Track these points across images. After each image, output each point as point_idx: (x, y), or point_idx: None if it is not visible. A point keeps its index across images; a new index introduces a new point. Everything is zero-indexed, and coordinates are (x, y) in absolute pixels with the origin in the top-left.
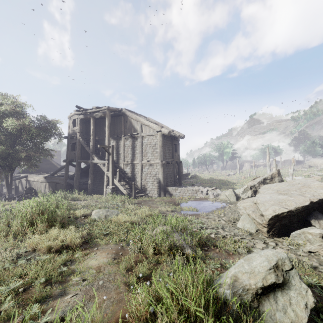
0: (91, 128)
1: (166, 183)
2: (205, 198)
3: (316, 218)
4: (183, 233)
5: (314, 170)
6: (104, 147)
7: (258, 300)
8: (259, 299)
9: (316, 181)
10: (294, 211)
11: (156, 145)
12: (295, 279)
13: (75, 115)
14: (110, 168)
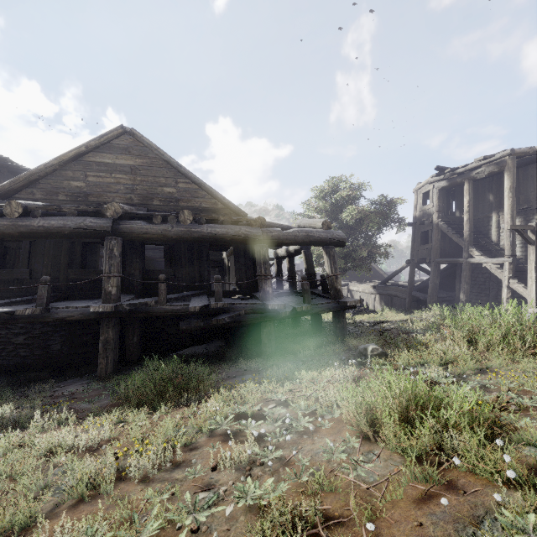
0: (465, 200)
1: None
2: None
3: None
4: None
5: None
6: (519, 229)
7: None
8: None
9: None
10: None
11: None
12: None
13: (428, 185)
14: (531, 272)
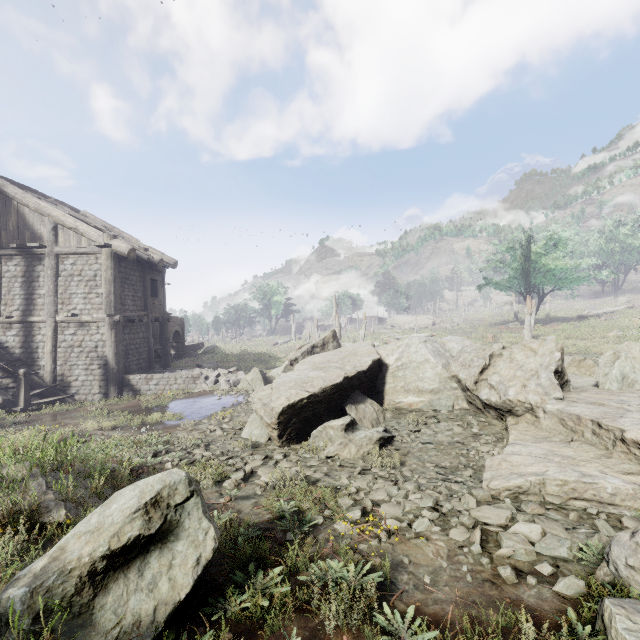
0: None
1: (126, 367)
2: (210, 390)
3: (354, 402)
4: (68, 476)
5: (396, 332)
6: None
7: (97, 585)
8: (101, 581)
9: (369, 345)
10: (320, 395)
11: (98, 278)
12: (192, 517)
13: None
14: None
